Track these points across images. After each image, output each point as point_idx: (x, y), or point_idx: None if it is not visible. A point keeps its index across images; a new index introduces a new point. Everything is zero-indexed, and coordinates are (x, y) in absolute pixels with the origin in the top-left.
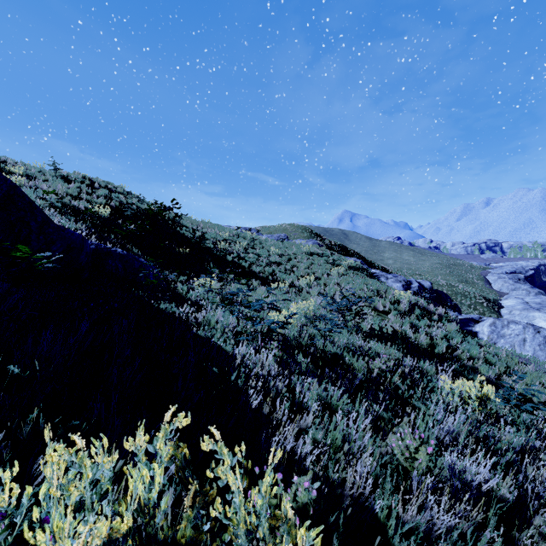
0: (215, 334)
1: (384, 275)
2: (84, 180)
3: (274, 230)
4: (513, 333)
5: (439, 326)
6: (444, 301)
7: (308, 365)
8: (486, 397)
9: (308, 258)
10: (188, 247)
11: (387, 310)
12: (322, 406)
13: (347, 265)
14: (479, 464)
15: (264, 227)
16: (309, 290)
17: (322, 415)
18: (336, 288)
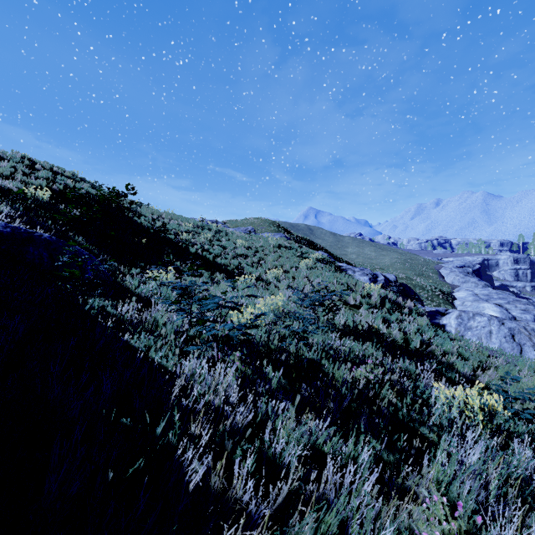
0: (155, 343)
1: (351, 268)
2: (22, 160)
3: (241, 224)
4: (479, 326)
5: (410, 320)
6: (408, 294)
7: (280, 380)
8: (492, 410)
9: (276, 251)
10: (146, 238)
11: (358, 304)
12: (303, 452)
13: (315, 258)
14: (530, 532)
15: (232, 221)
16: (277, 284)
17: (302, 465)
18: (305, 282)
